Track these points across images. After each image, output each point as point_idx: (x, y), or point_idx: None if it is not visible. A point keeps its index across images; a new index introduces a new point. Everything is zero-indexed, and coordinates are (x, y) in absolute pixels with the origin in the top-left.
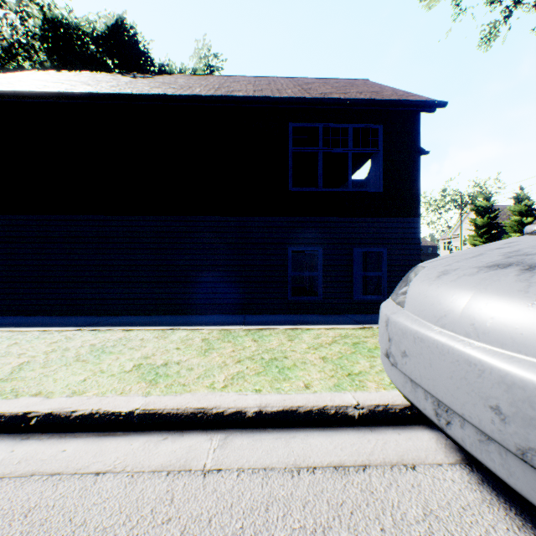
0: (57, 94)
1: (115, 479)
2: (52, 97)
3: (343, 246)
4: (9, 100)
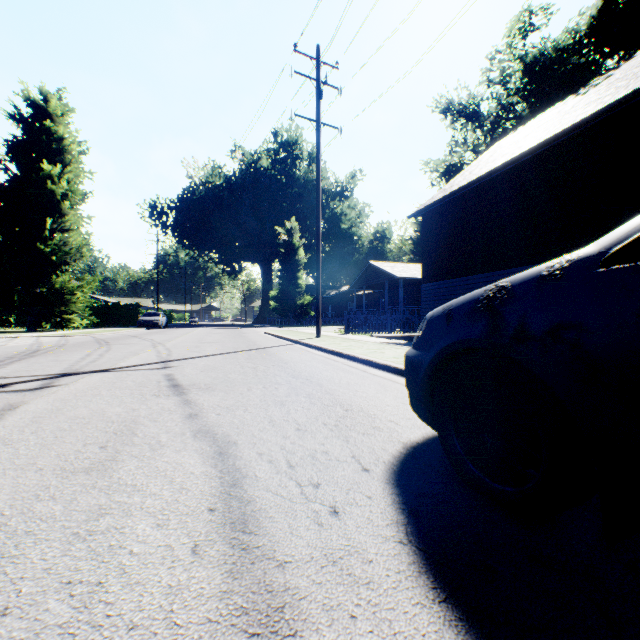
0: (490, 172)
1: (399, 384)
2: (487, 176)
3: None
4: (464, 191)
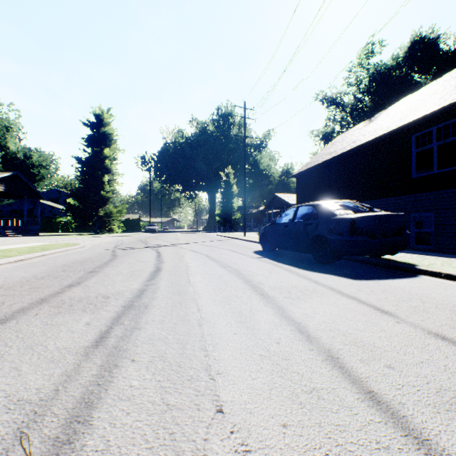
0: (320, 163)
1: None
2: (320, 165)
3: (452, 210)
4: (312, 169)
